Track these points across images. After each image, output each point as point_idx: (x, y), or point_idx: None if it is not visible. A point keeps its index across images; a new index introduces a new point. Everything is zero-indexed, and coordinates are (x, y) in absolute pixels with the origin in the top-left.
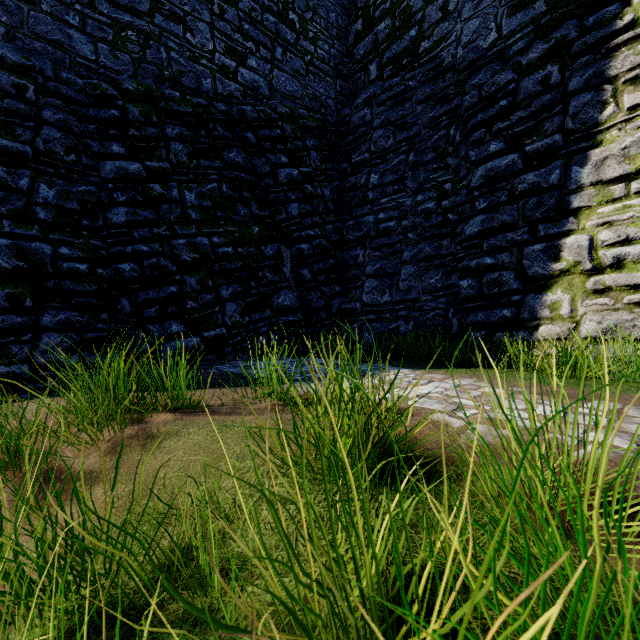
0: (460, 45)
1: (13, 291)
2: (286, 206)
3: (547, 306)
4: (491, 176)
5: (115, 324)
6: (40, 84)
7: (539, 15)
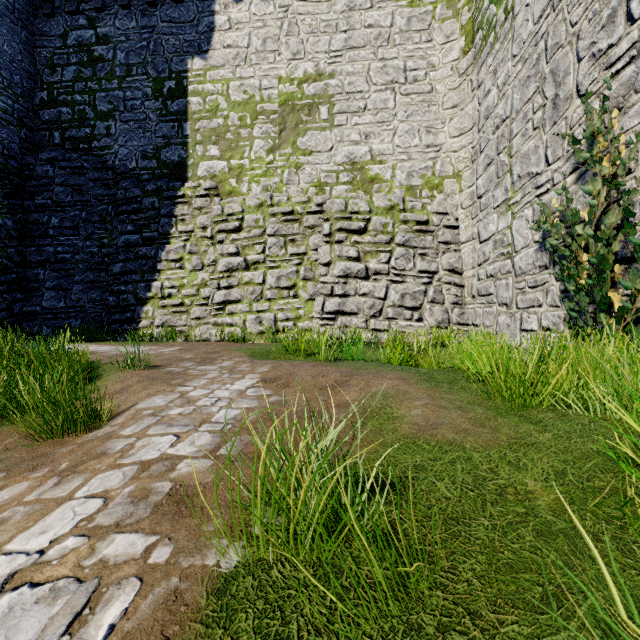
0: (117, 158)
1: None
2: None
3: (145, 312)
4: (128, 243)
5: None
6: None
7: (155, 167)
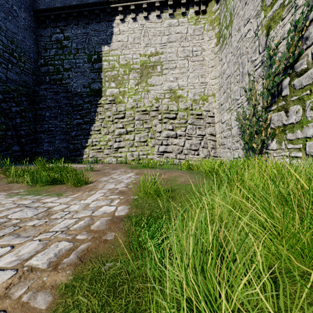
0: (73, 87)
1: None
2: (15, 119)
3: (85, 152)
4: (78, 123)
5: None
6: None
7: (88, 91)
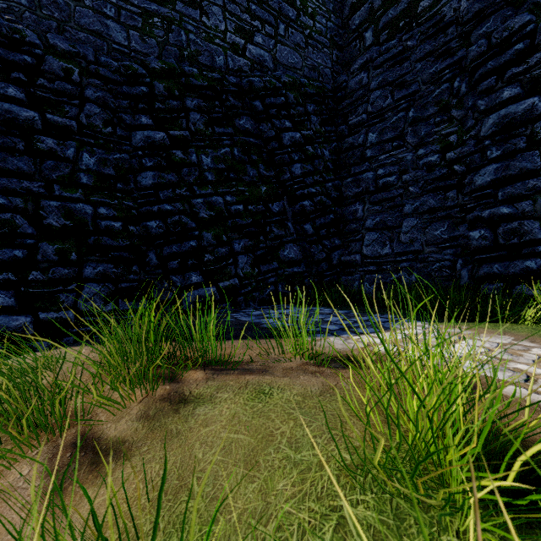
0: None
1: (61, 246)
2: (290, 166)
3: None
4: (505, 123)
5: (144, 275)
6: (83, 67)
7: None
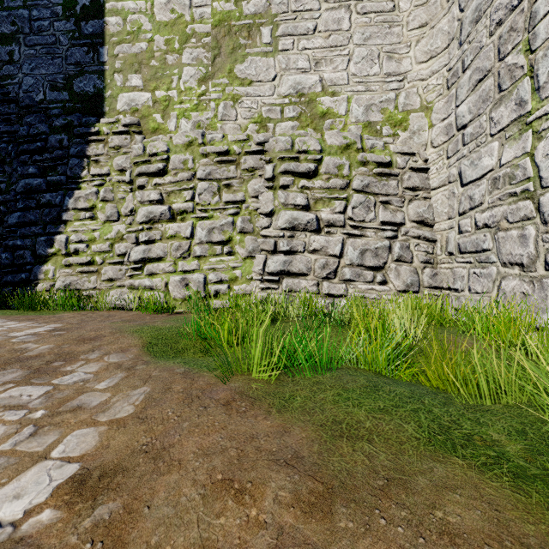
0: (22, 89)
1: None
2: None
3: (43, 272)
4: (28, 188)
5: None
6: None
7: (66, 100)
